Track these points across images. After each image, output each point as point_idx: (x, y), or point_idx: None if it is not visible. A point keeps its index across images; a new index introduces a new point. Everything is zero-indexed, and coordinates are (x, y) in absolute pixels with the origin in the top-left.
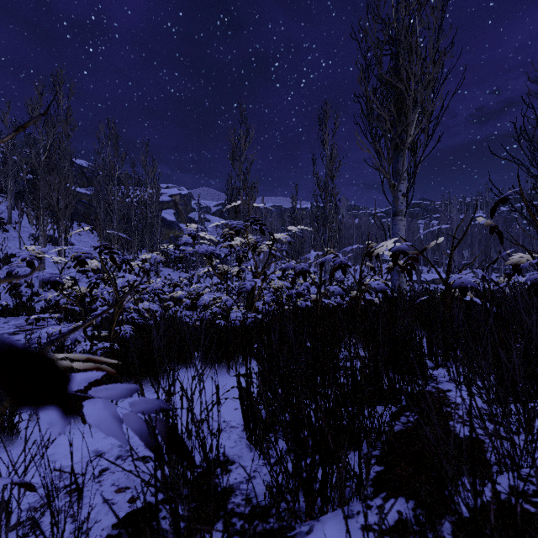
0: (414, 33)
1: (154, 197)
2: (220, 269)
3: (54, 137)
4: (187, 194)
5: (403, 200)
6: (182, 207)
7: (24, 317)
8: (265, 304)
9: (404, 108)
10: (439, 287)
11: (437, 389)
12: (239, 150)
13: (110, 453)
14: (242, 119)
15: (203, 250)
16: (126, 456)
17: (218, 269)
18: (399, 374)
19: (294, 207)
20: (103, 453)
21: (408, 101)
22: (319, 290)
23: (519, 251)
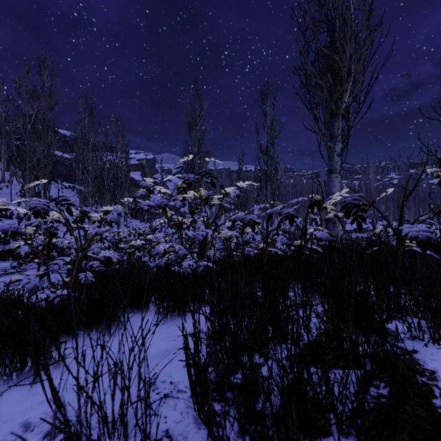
0: (348, 10)
1: (124, 161)
2: (175, 220)
3: (38, 109)
4: (152, 159)
5: (337, 159)
6: (148, 169)
7: (10, 261)
8: (215, 257)
9: (339, 77)
10: (360, 236)
11: (401, 349)
12: (194, 121)
13: (40, 427)
14: (197, 95)
15: (157, 202)
16: (56, 433)
17: (174, 220)
18: (363, 335)
19: (241, 168)
20: (32, 427)
21: (343, 71)
22: (266, 239)
23: (426, 206)
